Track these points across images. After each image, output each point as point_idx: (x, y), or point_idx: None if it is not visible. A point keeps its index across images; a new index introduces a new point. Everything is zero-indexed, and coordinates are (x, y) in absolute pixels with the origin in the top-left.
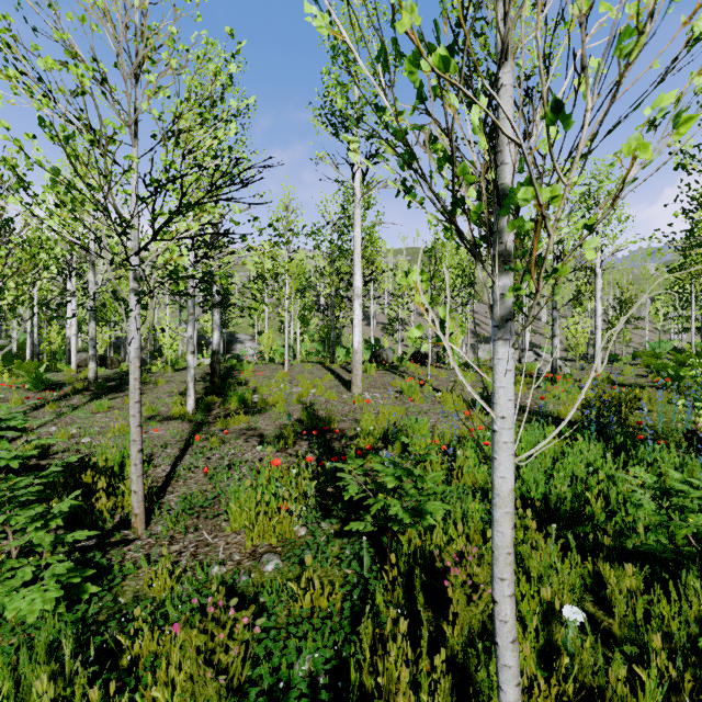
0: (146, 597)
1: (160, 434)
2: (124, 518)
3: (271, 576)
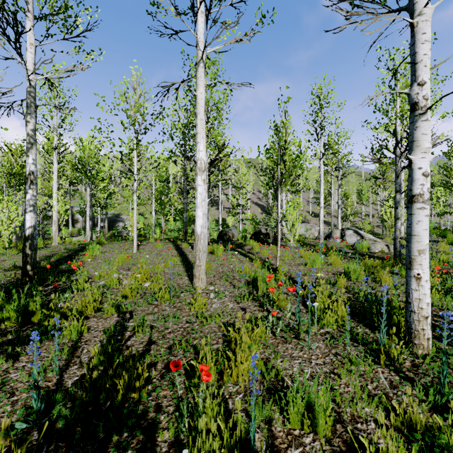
0: None
1: None
2: None
3: None
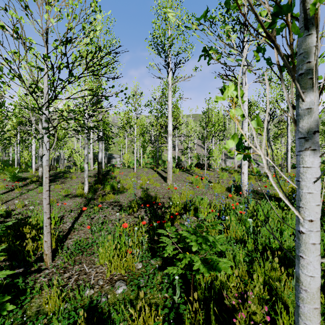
0: (43, 311)
1: (69, 205)
2: (40, 255)
3: (120, 297)
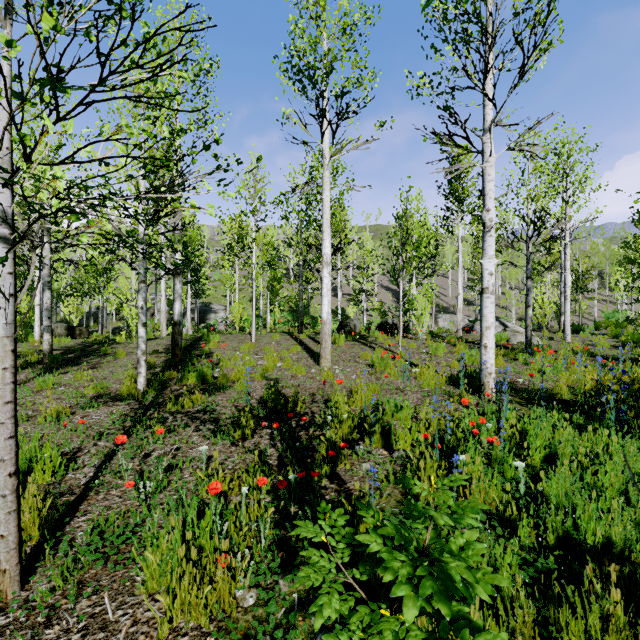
0: None
1: (99, 420)
2: None
3: None
